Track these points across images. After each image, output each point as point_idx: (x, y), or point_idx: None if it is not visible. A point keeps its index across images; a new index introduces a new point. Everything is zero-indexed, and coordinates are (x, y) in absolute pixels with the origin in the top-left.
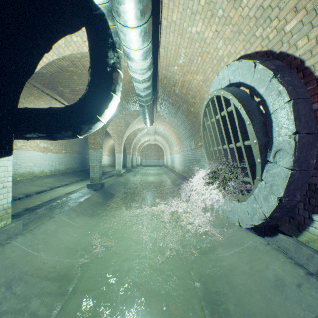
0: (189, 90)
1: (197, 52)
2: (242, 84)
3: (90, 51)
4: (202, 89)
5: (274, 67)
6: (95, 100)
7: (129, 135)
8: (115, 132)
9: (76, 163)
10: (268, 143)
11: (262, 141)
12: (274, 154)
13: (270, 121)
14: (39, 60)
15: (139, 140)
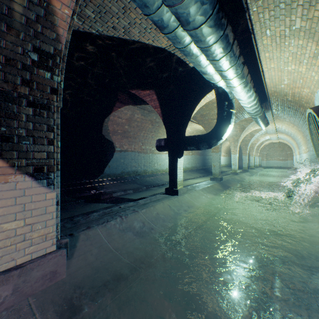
0: (300, 98)
1: (297, 77)
2: None
3: (217, 105)
4: (311, 98)
5: None
6: (219, 129)
7: (245, 137)
8: (231, 136)
9: (198, 163)
10: None
11: None
12: None
13: None
14: (192, 113)
15: (257, 140)
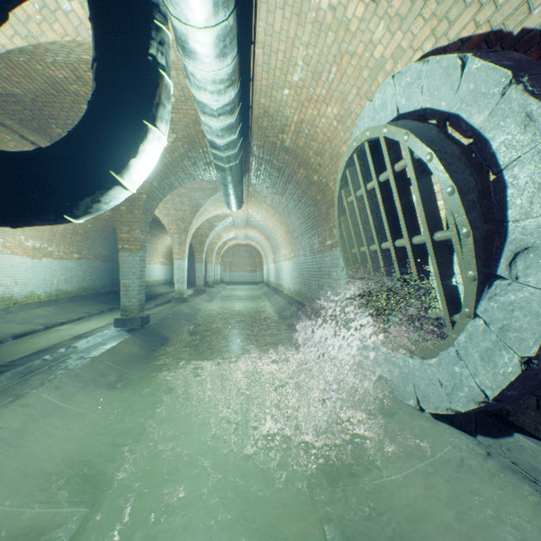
0: (311, 140)
1: (330, 54)
2: (429, 112)
3: (94, 24)
4: (336, 135)
5: (511, 64)
6: (104, 134)
7: (200, 228)
8: (173, 221)
9: (101, 279)
10: (493, 236)
11: (481, 231)
12: (510, 258)
13: (500, 185)
14: None
15: (219, 237)
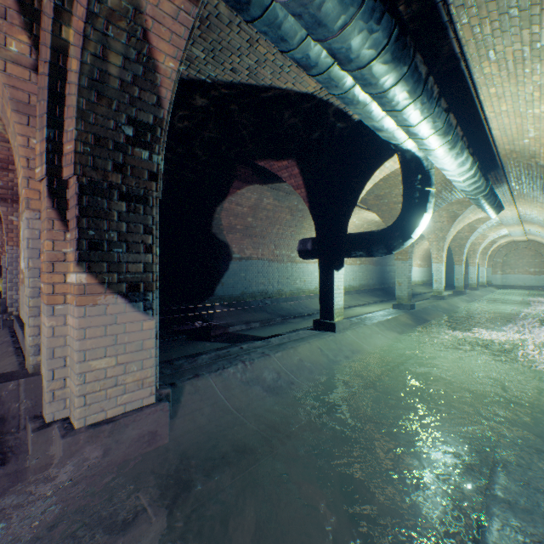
0: None
1: None
2: None
3: (402, 180)
4: None
5: None
6: (407, 222)
7: (458, 232)
8: (431, 231)
9: (371, 278)
10: None
11: None
12: None
13: None
14: (360, 194)
15: (483, 237)
